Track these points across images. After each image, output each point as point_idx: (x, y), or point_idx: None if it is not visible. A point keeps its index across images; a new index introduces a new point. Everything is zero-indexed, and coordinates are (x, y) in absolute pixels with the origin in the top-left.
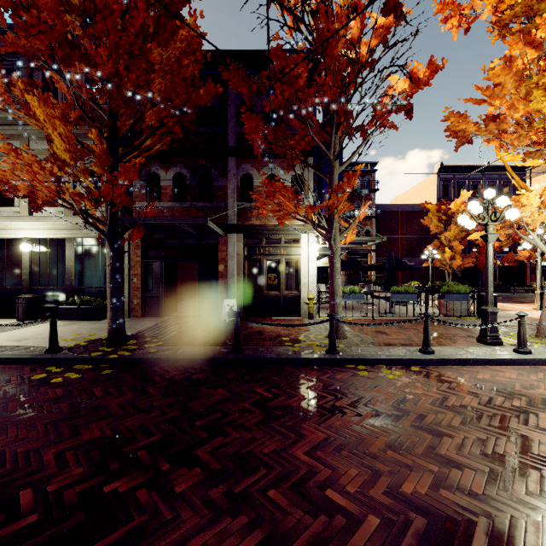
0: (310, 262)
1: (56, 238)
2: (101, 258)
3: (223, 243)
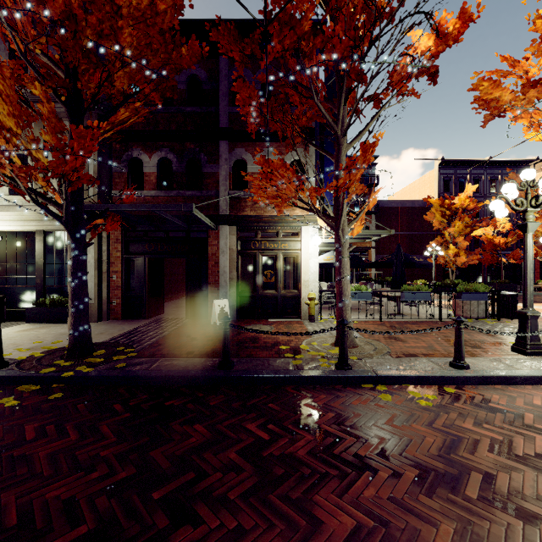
0: (310, 257)
1: (25, 230)
2: None
3: (214, 236)
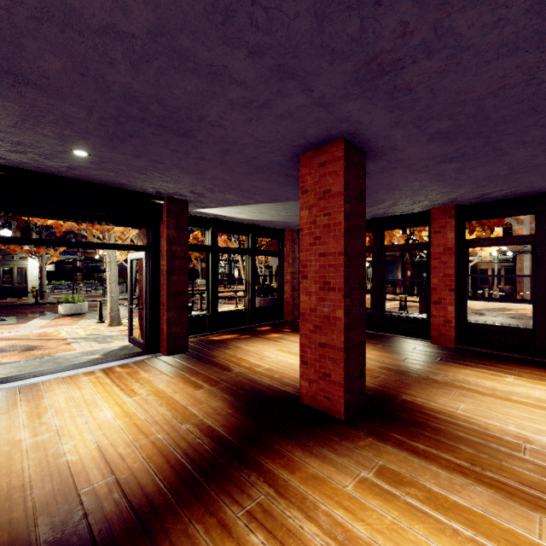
0: (34, 269)
1: None
2: None
3: None
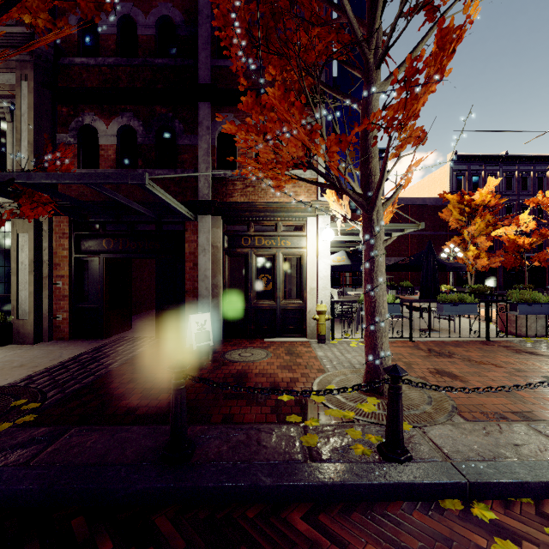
0: (319, 258)
1: None
2: (6, 252)
3: (193, 230)
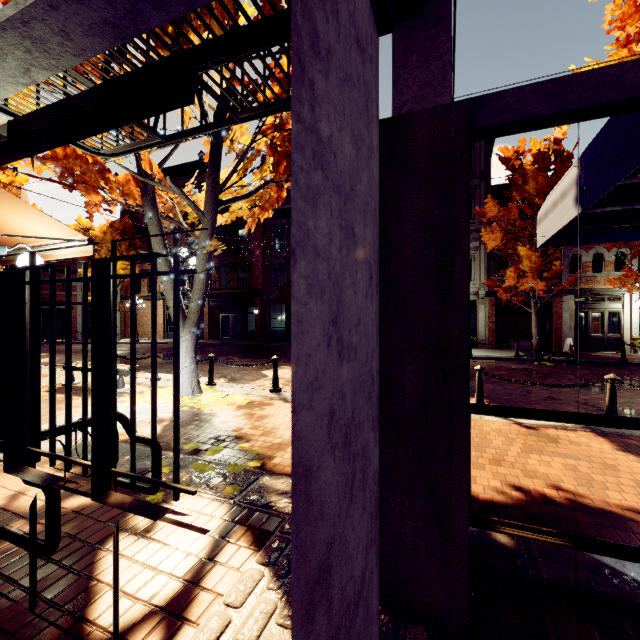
0: (632, 313)
1: None
2: (471, 312)
3: (557, 301)
